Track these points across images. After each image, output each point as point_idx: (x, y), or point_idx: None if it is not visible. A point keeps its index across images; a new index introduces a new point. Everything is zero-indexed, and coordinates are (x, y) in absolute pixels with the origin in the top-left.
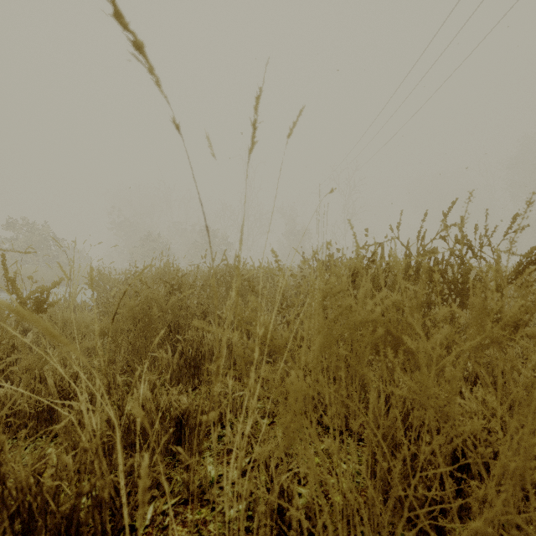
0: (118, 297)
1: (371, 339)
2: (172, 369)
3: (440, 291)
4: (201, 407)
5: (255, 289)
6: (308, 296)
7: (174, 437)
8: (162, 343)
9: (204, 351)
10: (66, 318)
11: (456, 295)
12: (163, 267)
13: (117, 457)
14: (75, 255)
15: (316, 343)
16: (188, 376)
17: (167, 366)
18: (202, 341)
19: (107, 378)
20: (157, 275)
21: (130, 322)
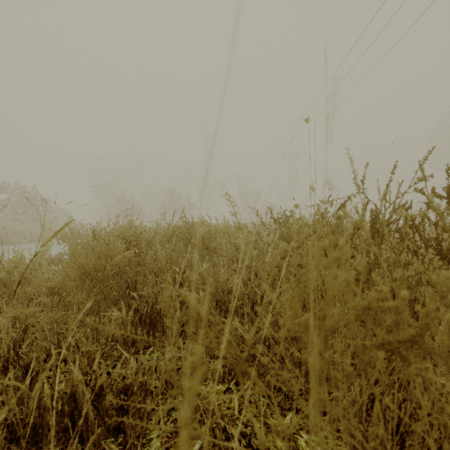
0: (73, 254)
1: (388, 340)
2: (125, 328)
3: (416, 250)
4: (145, 385)
5: (209, 247)
6: (262, 251)
7: (117, 415)
8: (118, 299)
9: (160, 308)
10: (24, 274)
11: (442, 256)
12: (127, 224)
13: (48, 444)
14: (61, 213)
15: (311, 370)
16: (142, 334)
17: (121, 325)
18: (157, 298)
19: (59, 337)
20: (120, 232)
21: (80, 280)
